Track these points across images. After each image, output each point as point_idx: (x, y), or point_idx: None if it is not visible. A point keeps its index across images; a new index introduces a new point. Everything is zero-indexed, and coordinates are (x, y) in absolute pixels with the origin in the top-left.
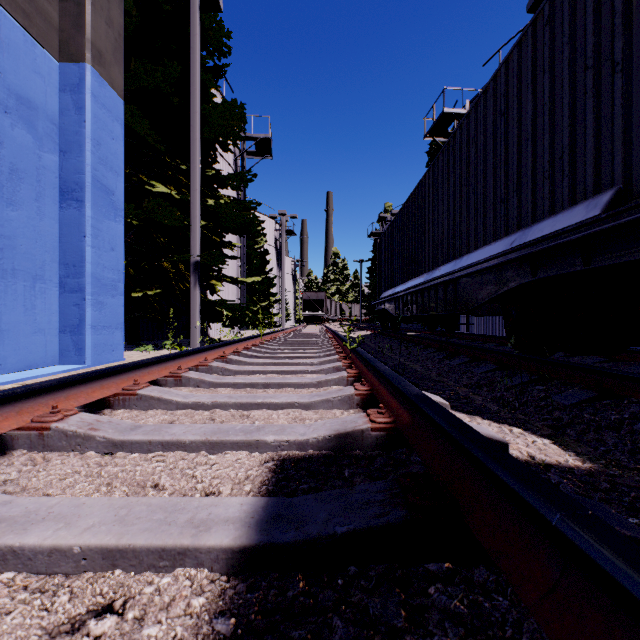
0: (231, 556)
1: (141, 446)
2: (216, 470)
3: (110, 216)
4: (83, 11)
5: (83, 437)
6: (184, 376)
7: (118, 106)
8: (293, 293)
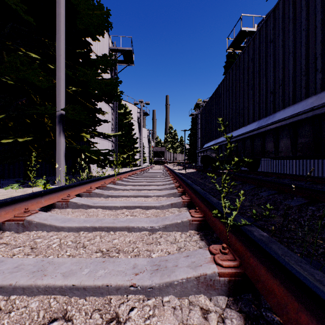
0: None
1: None
2: None
3: None
4: None
5: None
6: None
7: None
8: (148, 148)
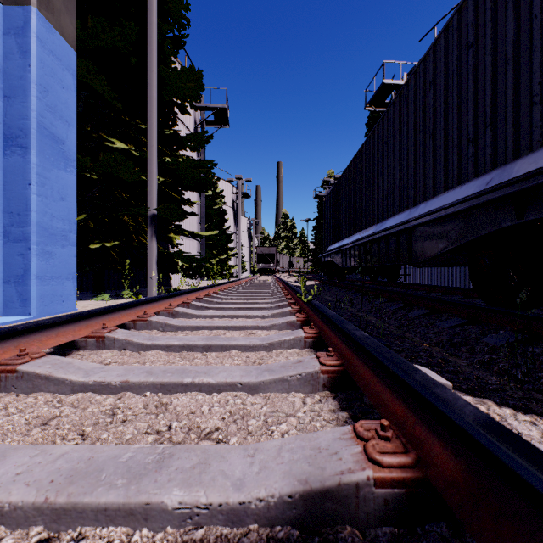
0: None
1: None
2: None
3: (60, 165)
4: None
5: None
6: (108, 336)
7: (69, 56)
8: (248, 248)
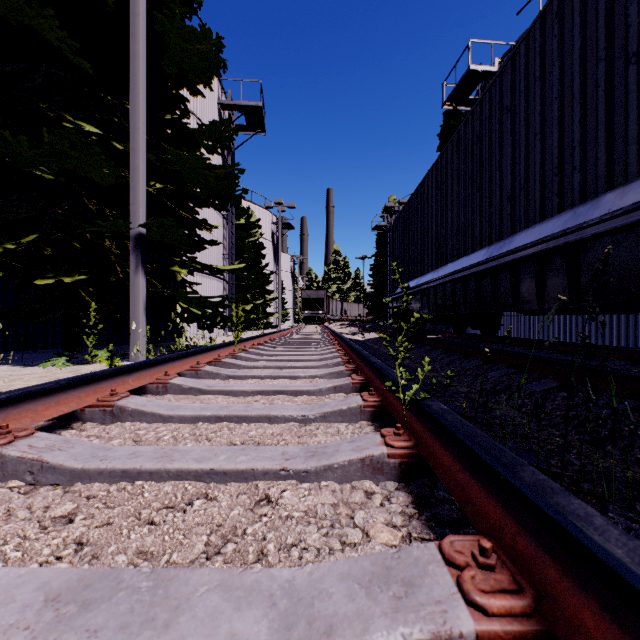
0: None
1: None
2: None
3: None
4: None
5: None
6: None
7: None
8: (292, 292)
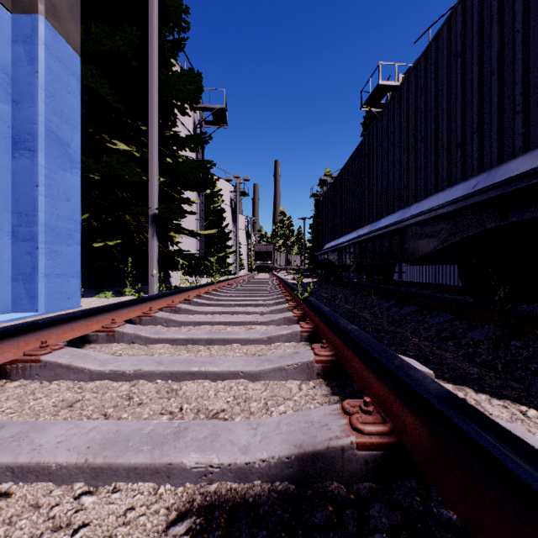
0: None
1: None
2: None
3: (65, 167)
4: None
5: None
6: (117, 331)
7: (74, 61)
8: (246, 246)
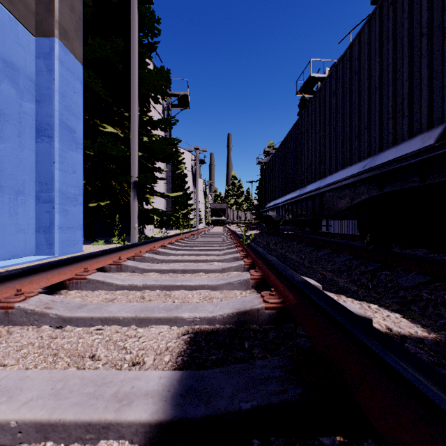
0: (149, 430)
1: (85, 321)
2: (142, 342)
3: (72, 148)
4: (53, 0)
5: (39, 314)
6: (123, 264)
7: (78, 69)
8: (204, 204)
